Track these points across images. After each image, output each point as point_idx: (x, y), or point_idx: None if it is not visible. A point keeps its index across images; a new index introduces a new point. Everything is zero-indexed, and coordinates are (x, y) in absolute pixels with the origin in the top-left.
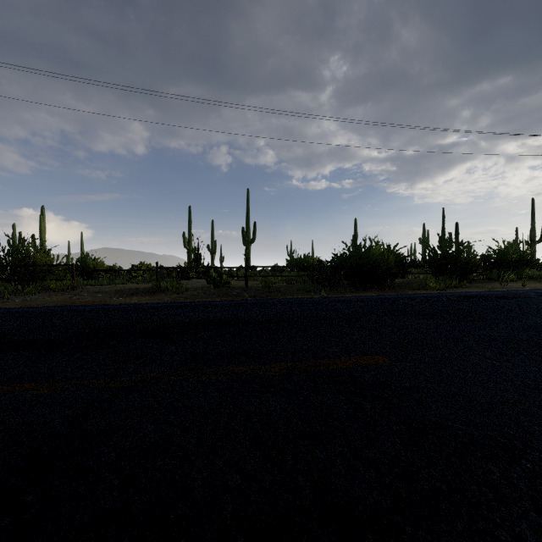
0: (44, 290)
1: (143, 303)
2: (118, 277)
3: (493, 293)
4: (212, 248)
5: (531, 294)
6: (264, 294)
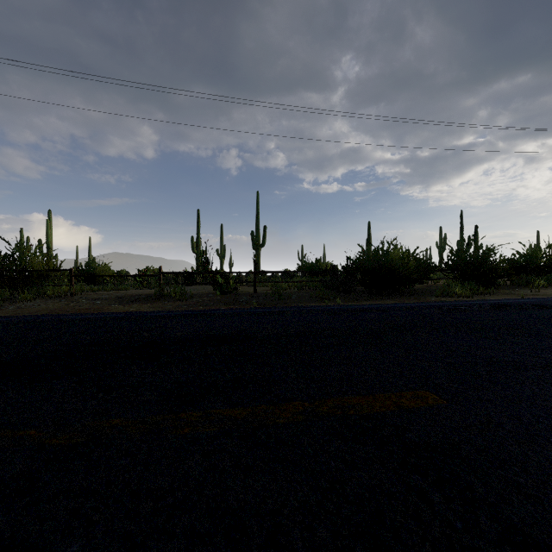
0: (41, 296)
1: (141, 312)
2: (123, 282)
3: (528, 301)
4: (221, 253)
5: None
6: (274, 301)
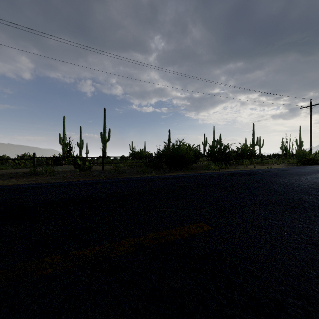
0: None
1: (18, 184)
2: (4, 164)
3: (243, 171)
4: (80, 144)
5: (261, 171)
6: (115, 174)
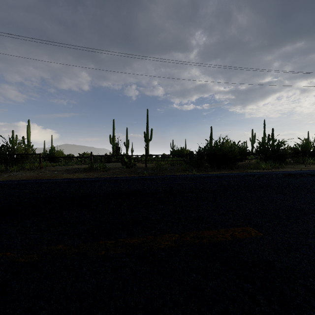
0: (22, 169)
1: (80, 178)
2: (70, 161)
3: (304, 172)
4: (126, 144)
5: None
6: (157, 172)
